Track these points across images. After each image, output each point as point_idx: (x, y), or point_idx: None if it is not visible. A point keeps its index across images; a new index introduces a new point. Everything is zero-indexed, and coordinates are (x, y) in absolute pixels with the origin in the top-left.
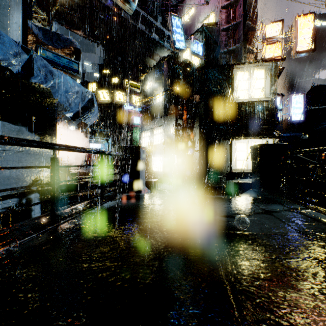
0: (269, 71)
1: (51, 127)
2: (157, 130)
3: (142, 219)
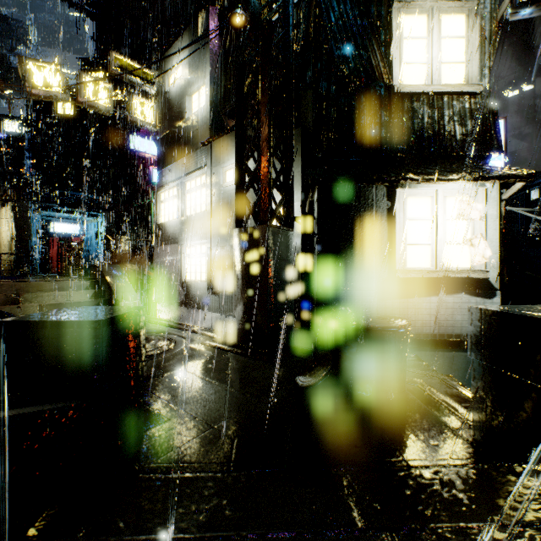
0: (478, 17)
1: None
2: (193, 179)
3: None
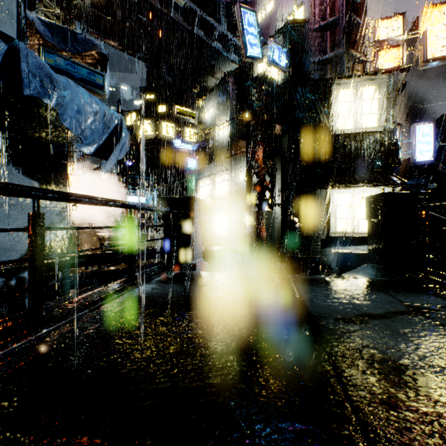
0: (385, 87)
1: (58, 168)
2: (220, 176)
3: (193, 326)
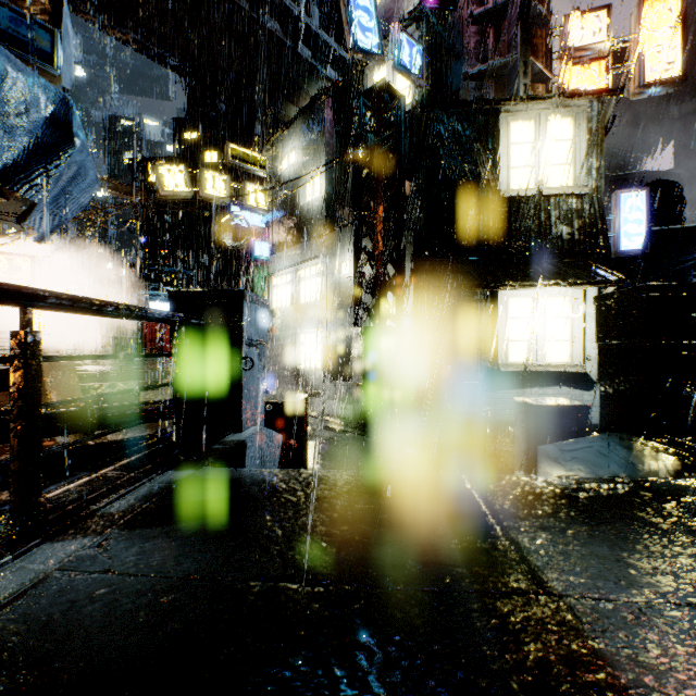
0: (585, 121)
1: None
2: (307, 267)
3: None
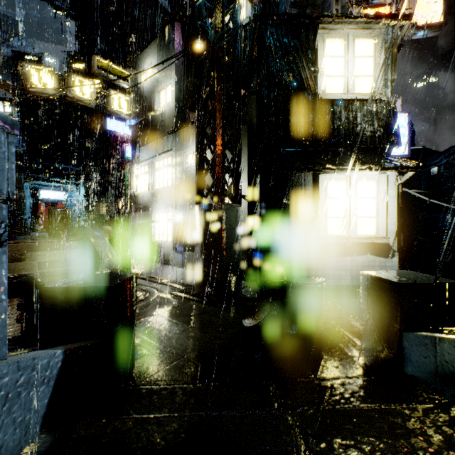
0: (383, 42)
1: None
2: (161, 159)
3: None
